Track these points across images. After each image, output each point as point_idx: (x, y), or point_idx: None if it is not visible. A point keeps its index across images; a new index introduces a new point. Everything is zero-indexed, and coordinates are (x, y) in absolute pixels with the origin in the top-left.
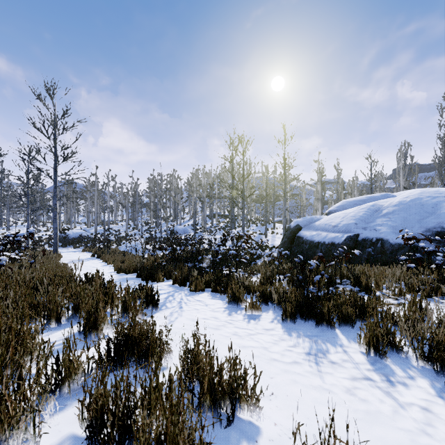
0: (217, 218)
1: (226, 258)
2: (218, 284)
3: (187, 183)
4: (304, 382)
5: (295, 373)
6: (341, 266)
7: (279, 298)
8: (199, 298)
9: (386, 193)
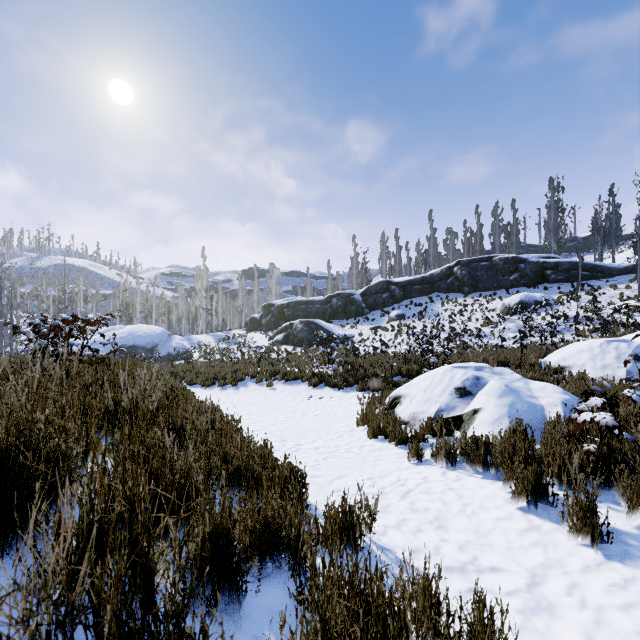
0: None
1: None
2: None
3: None
4: None
5: None
6: None
7: None
8: None
9: (122, 326)
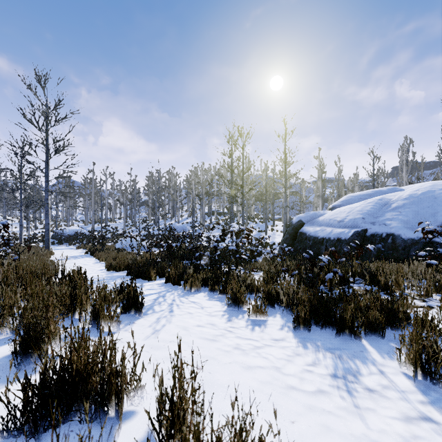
0: (216, 216)
1: (225, 254)
2: (216, 282)
3: (186, 180)
4: (341, 428)
5: (324, 410)
6: (352, 263)
7: (288, 300)
8: (195, 299)
9: (393, 187)
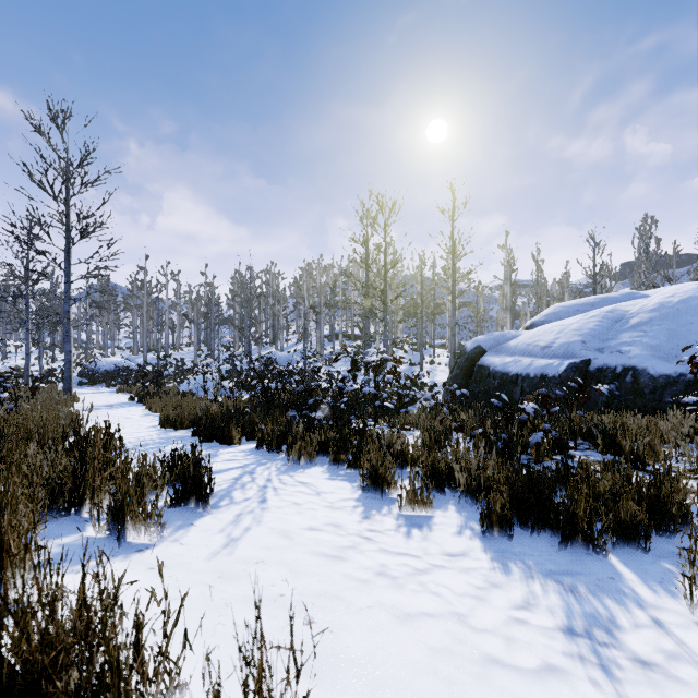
0: (342, 340)
1: (357, 401)
2: (343, 448)
3: (293, 284)
4: None
5: None
6: (571, 415)
7: (468, 480)
8: (305, 478)
9: (630, 292)
